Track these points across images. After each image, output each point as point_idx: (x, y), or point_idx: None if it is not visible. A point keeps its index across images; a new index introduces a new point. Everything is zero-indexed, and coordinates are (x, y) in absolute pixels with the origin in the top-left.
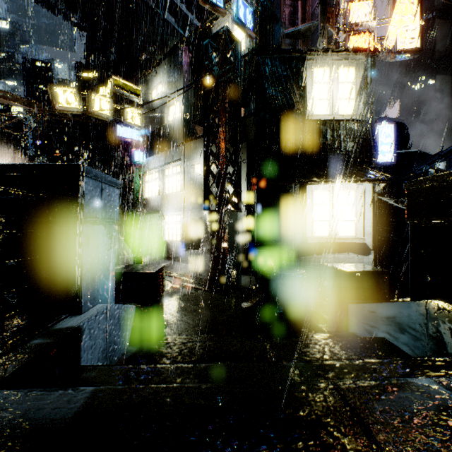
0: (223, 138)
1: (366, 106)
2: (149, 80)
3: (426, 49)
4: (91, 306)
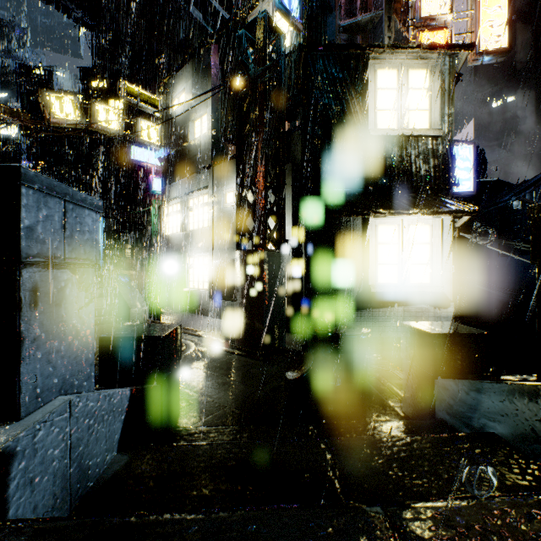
0: (262, 157)
1: (443, 118)
2: (169, 88)
3: (505, 59)
4: (42, 402)
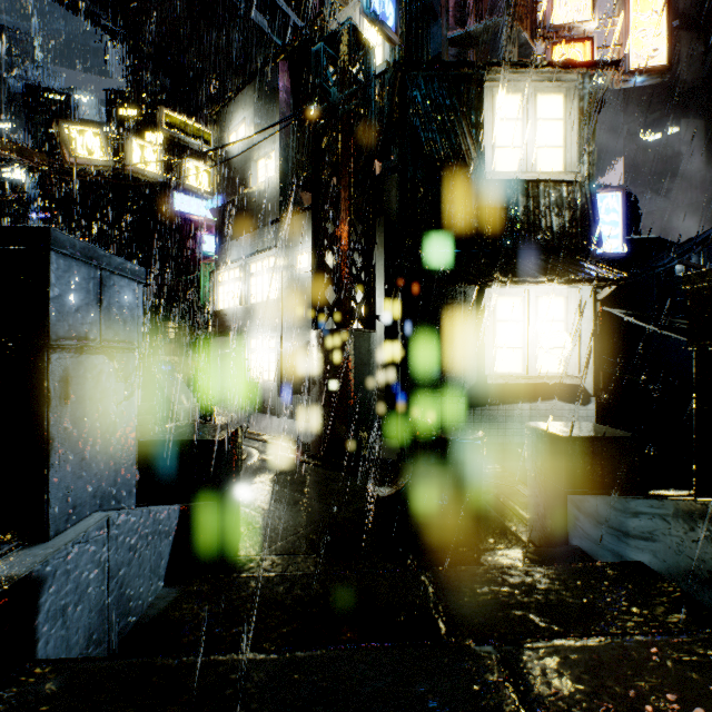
0: (346, 209)
1: (581, 158)
2: (224, 118)
3: (666, 77)
4: (75, 519)
